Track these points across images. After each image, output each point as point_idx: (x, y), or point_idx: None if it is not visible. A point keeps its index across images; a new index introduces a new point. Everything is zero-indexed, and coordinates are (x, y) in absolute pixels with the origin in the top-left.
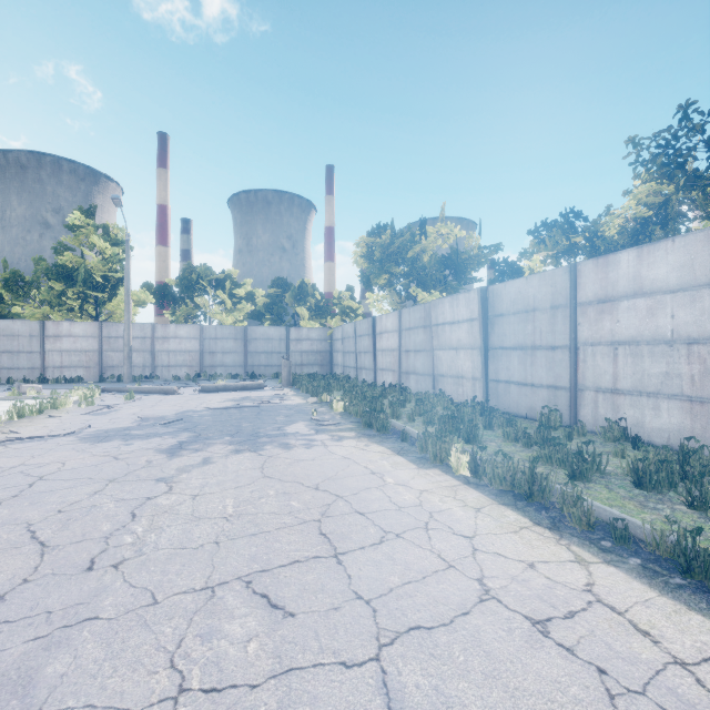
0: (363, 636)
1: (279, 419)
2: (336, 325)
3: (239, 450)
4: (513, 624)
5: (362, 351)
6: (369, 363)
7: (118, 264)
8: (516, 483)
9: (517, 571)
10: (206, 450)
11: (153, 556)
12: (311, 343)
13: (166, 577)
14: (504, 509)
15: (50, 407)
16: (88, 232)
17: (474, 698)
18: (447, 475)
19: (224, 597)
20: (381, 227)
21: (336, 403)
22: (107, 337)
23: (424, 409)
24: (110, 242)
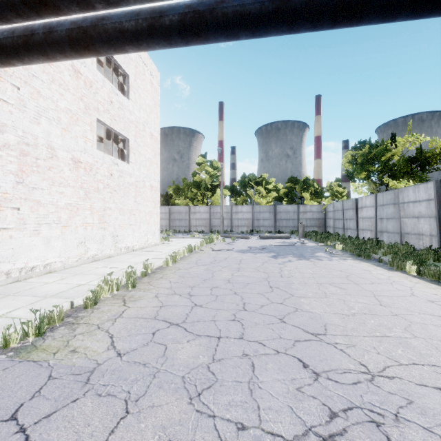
0: (369, 294)
1: (308, 251)
2: (328, 203)
3: (300, 259)
4: (421, 299)
5: (347, 218)
6: (353, 225)
7: (216, 178)
8: (440, 277)
9: (428, 294)
10: (287, 258)
11: (297, 277)
12: (312, 214)
13: (305, 280)
14: (430, 284)
15: (211, 241)
16: (204, 165)
17: (403, 304)
18: (404, 274)
19: (324, 285)
20: (361, 143)
21: (337, 245)
22: (212, 212)
23: (393, 251)
24: (212, 168)
